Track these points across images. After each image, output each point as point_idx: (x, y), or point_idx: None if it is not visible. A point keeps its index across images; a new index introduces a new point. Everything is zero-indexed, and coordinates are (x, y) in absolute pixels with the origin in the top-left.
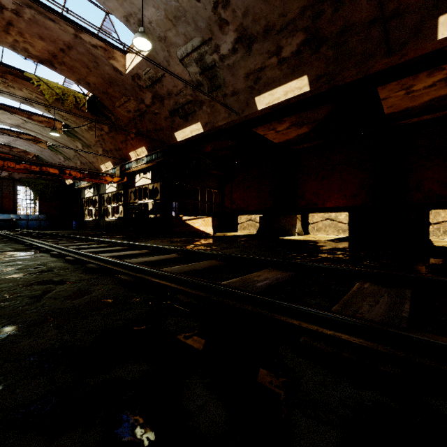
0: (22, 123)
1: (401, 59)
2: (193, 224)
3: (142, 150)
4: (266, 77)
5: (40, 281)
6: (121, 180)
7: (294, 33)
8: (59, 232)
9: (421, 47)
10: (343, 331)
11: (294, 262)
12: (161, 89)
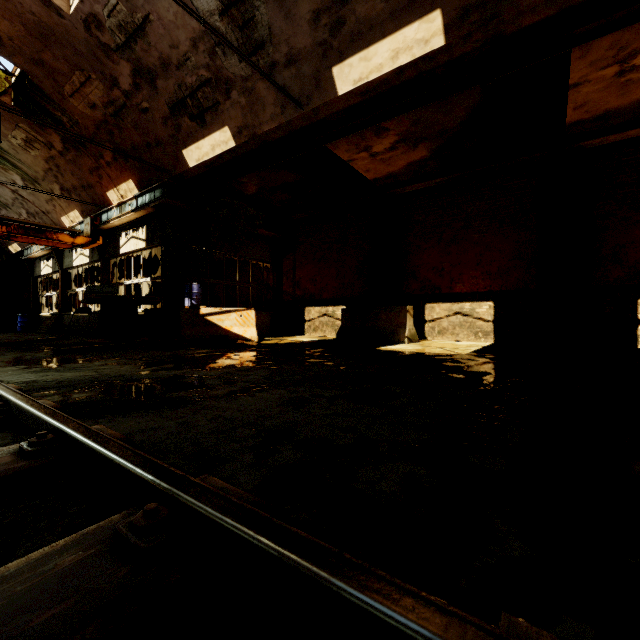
0: None
1: None
2: (221, 322)
3: (128, 187)
4: (355, 17)
5: None
6: (92, 242)
7: None
8: None
9: None
10: None
11: None
12: (148, 54)
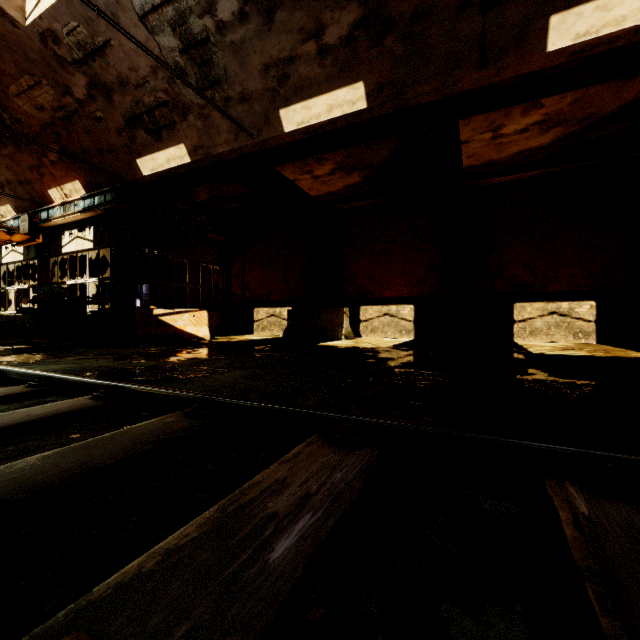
0: None
1: (498, 75)
2: (174, 322)
3: (74, 187)
4: (298, 75)
5: None
6: (30, 240)
7: (344, 4)
8: None
9: (525, 61)
10: None
11: (368, 421)
12: (106, 72)
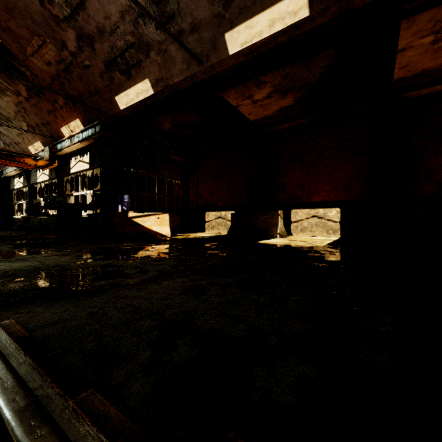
0: None
1: None
2: (144, 223)
3: (76, 124)
4: None
5: None
6: (50, 164)
7: None
8: None
9: None
10: None
11: None
12: (88, 23)
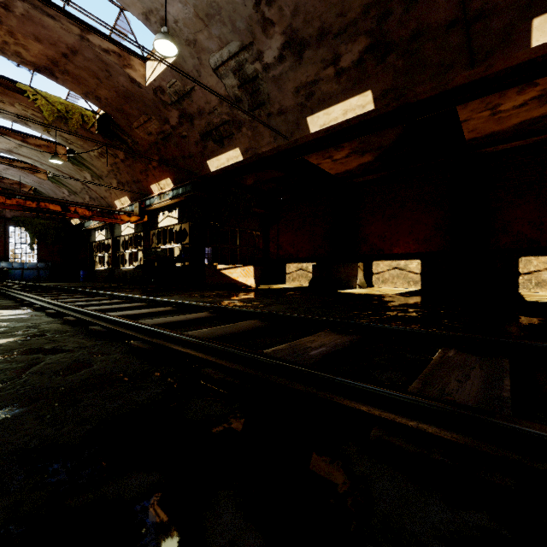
0: (15, 148)
1: (487, 71)
2: (231, 274)
3: (166, 182)
4: (321, 92)
5: (27, 349)
6: (140, 220)
7: (355, 38)
8: (62, 285)
9: (511, 57)
10: (430, 421)
11: (357, 323)
12: (190, 106)
